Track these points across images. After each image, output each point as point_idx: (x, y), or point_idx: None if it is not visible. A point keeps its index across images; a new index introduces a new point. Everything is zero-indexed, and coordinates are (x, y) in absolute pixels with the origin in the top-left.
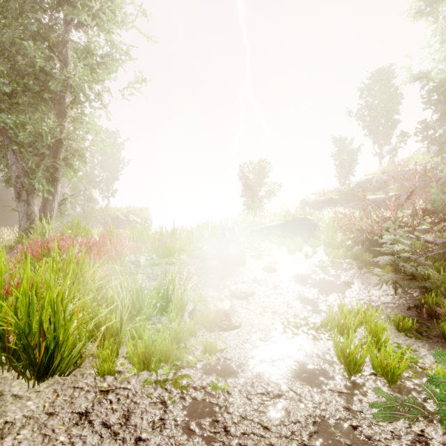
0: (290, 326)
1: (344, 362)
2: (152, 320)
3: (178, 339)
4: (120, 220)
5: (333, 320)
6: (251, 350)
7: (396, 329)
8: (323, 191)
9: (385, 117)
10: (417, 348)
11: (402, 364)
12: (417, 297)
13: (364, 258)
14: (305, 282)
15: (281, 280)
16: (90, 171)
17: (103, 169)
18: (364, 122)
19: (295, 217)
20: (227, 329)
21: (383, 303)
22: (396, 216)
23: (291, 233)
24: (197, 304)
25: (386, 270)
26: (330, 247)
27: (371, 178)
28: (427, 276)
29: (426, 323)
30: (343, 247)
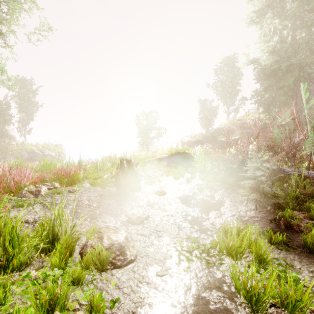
0: (183, 251)
1: (248, 299)
2: (33, 265)
3: (53, 301)
4: (36, 154)
5: (223, 243)
6: (148, 294)
7: (268, 242)
8: (193, 135)
9: (231, 88)
10: (291, 262)
11: (305, 297)
12: (270, 211)
13: (229, 181)
14: (189, 203)
15: (170, 202)
16: (6, 111)
17: (20, 111)
18: (219, 90)
19: (178, 151)
20: (121, 266)
21: (250, 217)
22: (248, 150)
23: (175, 163)
24: (90, 239)
25: (246, 190)
26: (204, 173)
27: (223, 127)
28: (274, 193)
29: (286, 234)
30: (212, 173)
